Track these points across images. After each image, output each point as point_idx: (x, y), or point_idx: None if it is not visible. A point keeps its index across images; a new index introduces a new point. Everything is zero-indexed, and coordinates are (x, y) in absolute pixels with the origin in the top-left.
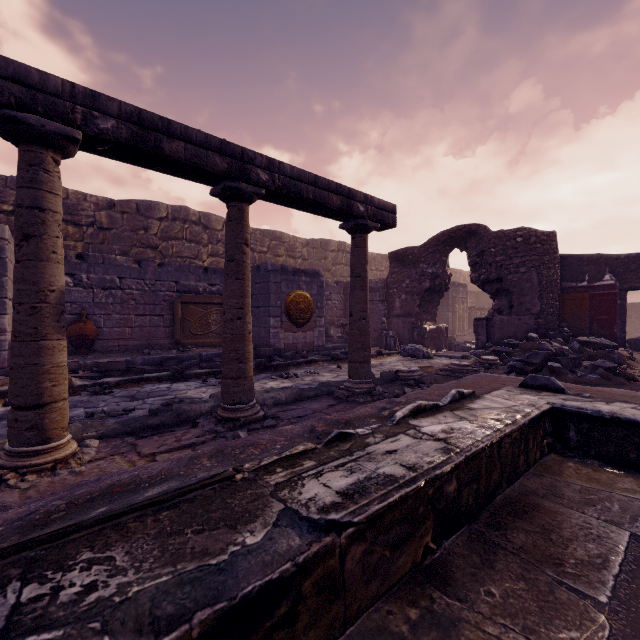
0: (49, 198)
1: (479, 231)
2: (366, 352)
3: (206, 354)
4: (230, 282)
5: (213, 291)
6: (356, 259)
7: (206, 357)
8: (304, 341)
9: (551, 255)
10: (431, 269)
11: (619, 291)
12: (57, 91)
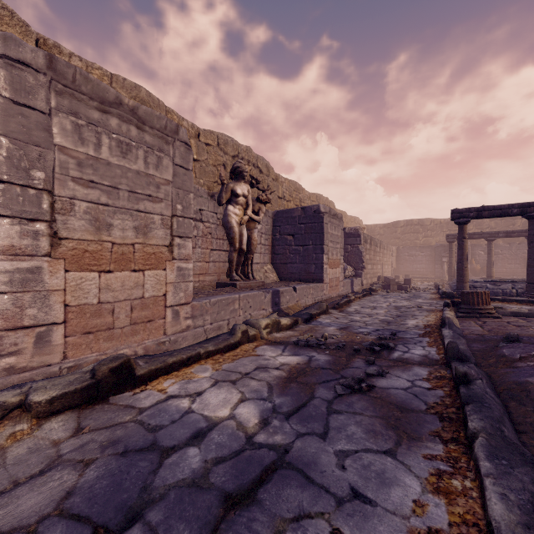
0: (492, 248)
1: None
2: None
3: None
4: None
5: None
6: None
7: None
8: None
9: None
10: None
11: None
12: (493, 233)
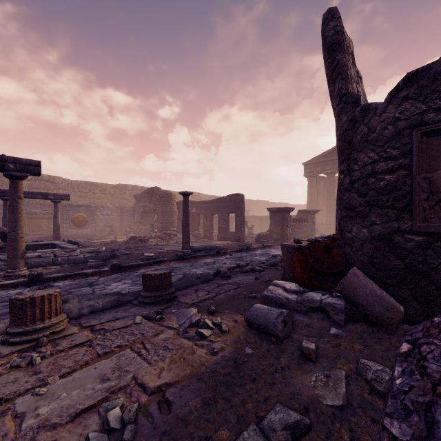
0: None
1: (154, 190)
2: (57, 235)
3: (31, 238)
4: (3, 219)
5: (44, 213)
6: (54, 210)
7: (31, 239)
8: (83, 233)
9: (168, 201)
10: (143, 204)
11: (196, 214)
12: None
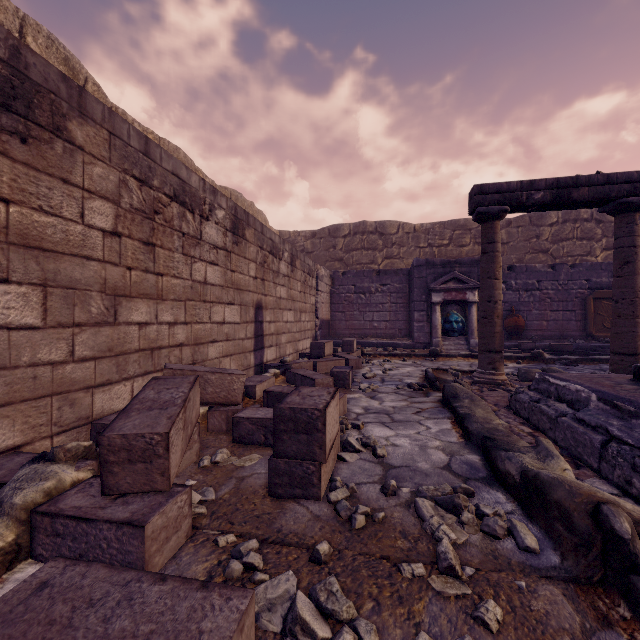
0: (637, 239)
1: None
2: None
3: None
4: None
5: None
6: None
7: None
8: None
9: None
10: None
11: None
12: None
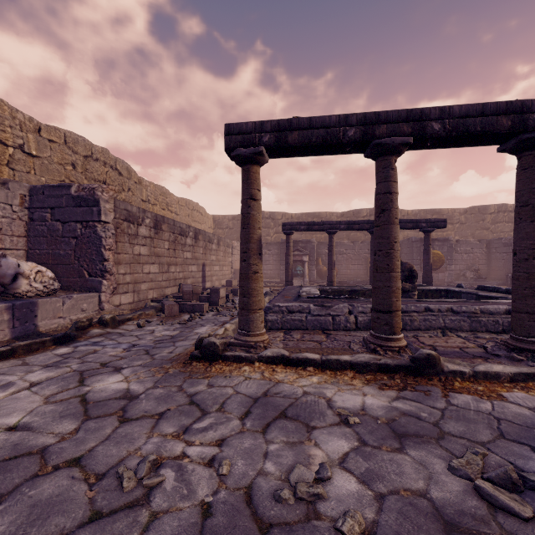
0: (333, 244)
1: None
2: (428, 279)
3: None
4: (371, 256)
5: None
6: (424, 243)
7: None
8: (437, 278)
9: None
10: None
11: None
12: (334, 224)
